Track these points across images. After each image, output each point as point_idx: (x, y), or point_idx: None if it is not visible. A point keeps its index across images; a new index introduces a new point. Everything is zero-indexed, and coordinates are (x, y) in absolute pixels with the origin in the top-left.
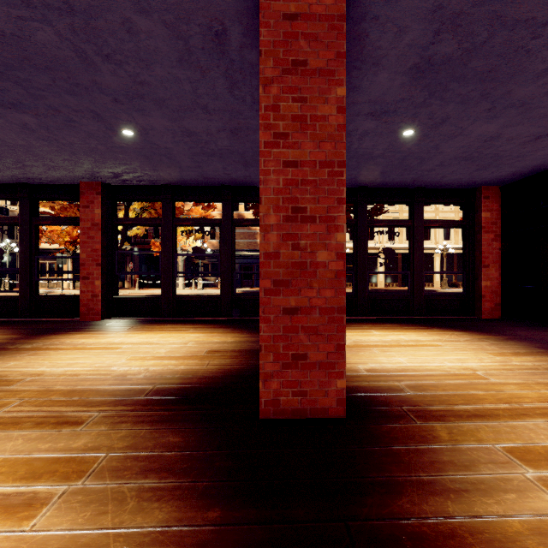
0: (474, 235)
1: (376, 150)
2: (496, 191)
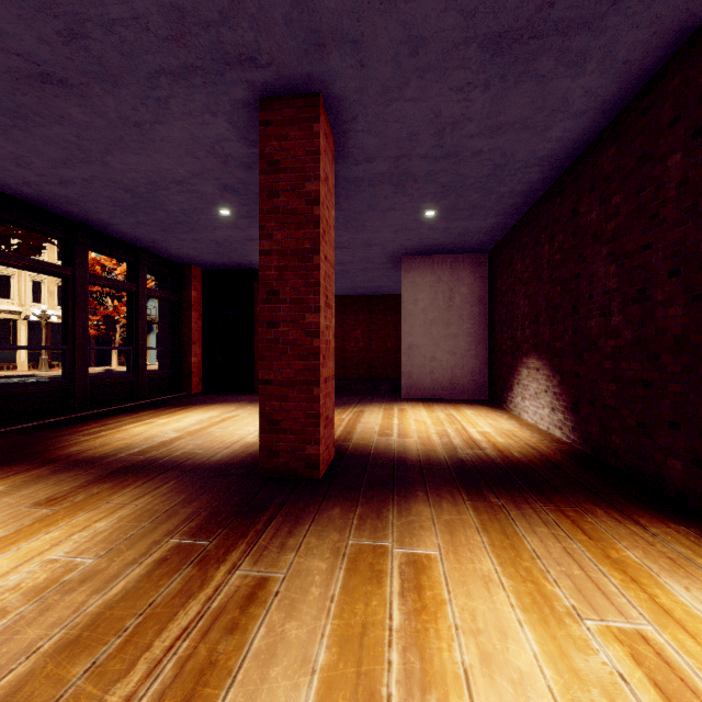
0: (184, 312)
1: (175, 205)
2: (200, 273)
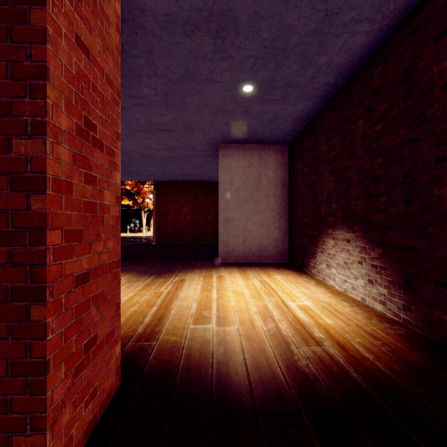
0: None
1: None
2: None
